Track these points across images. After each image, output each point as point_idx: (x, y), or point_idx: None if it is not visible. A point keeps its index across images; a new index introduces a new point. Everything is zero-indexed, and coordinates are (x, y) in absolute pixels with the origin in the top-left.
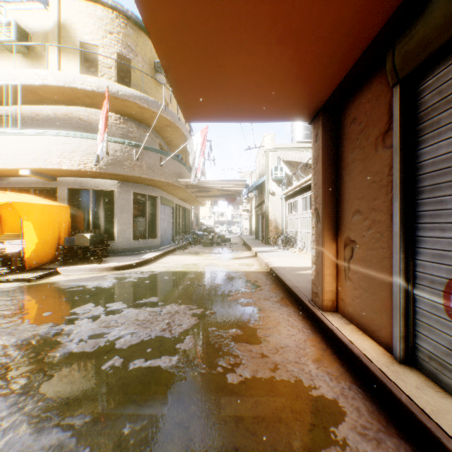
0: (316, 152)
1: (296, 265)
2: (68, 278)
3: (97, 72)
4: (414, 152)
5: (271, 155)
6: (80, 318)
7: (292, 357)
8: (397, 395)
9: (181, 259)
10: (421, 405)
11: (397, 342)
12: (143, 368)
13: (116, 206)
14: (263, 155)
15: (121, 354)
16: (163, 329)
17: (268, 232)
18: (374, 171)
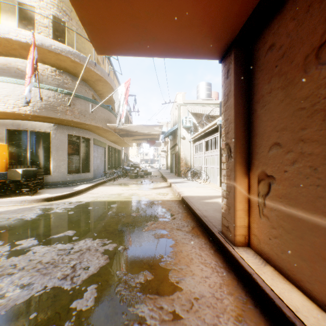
0: (227, 88)
1: (202, 194)
2: None
3: (35, 30)
4: None
5: (182, 108)
6: None
7: (209, 315)
8: None
9: (109, 190)
10: None
11: None
12: None
13: (52, 145)
14: (176, 108)
15: None
16: (65, 275)
17: (180, 167)
18: (302, 96)
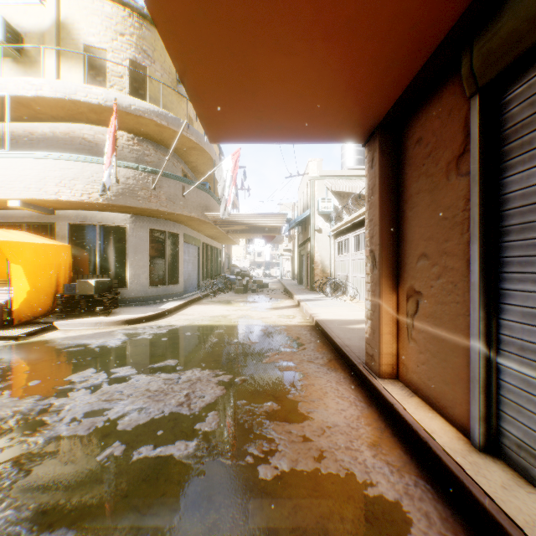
0: (372, 180)
1: (347, 317)
2: (66, 335)
3: (106, 82)
4: (497, 181)
5: (317, 184)
6: (75, 388)
7: (341, 440)
8: (479, 498)
9: (208, 310)
10: (511, 514)
11: (476, 424)
12: (150, 458)
13: (129, 245)
14: (307, 183)
15: (123, 439)
16: (180, 403)
17: (314, 276)
18: (445, 204)
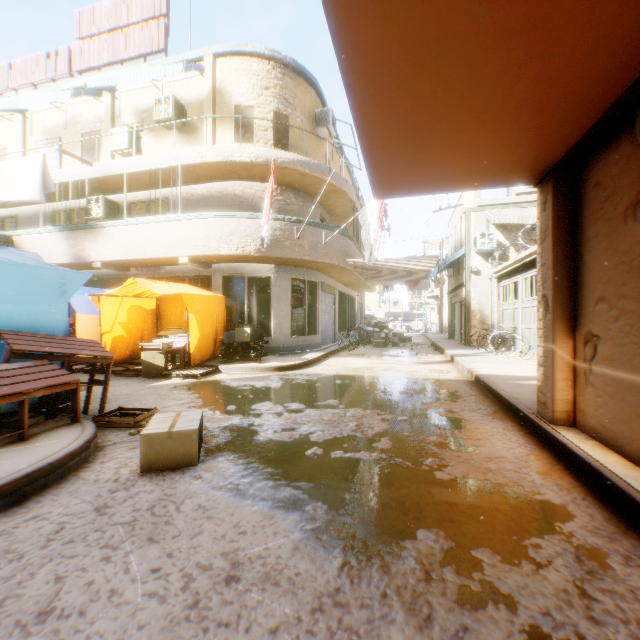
0: (544, 223)
1: (514, 373)
2: (231, 377)
3: (252, 137)
4: None
5: (474, 217)
6: (264, 413)
7: (509, 466)
8: None
9: (349, 362)
10: None
11: None
12: (345, 458)
13: (273, 295)
14: (461, 217)
15: (319, 446)
16: (353, 430)
17: (470, 328)
18: (622, 249)
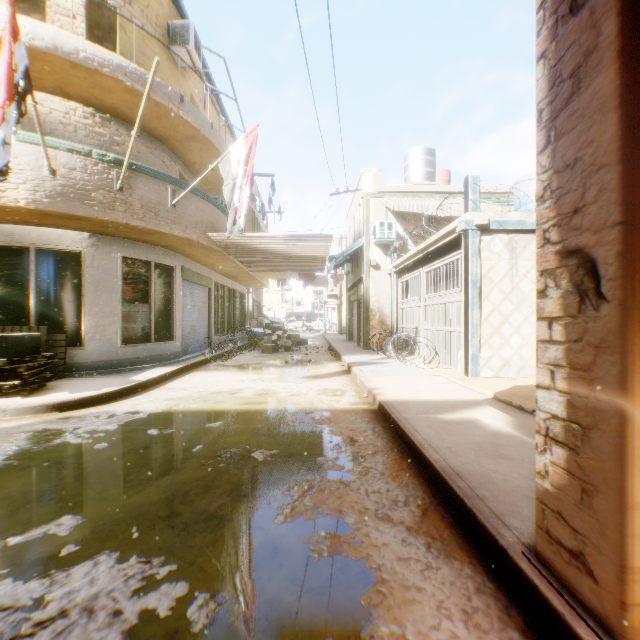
0: (575, 47)
1: (429, 395)
2: None
3: (47, 23)
4: None
5: (373, 204)
6: None
7: None
8: None
9: (211, 380)
10: None
11: None
12: None
13: (87, 281)
14: (359, 204)
15: None
16: None
17: (369, 328)
18: None
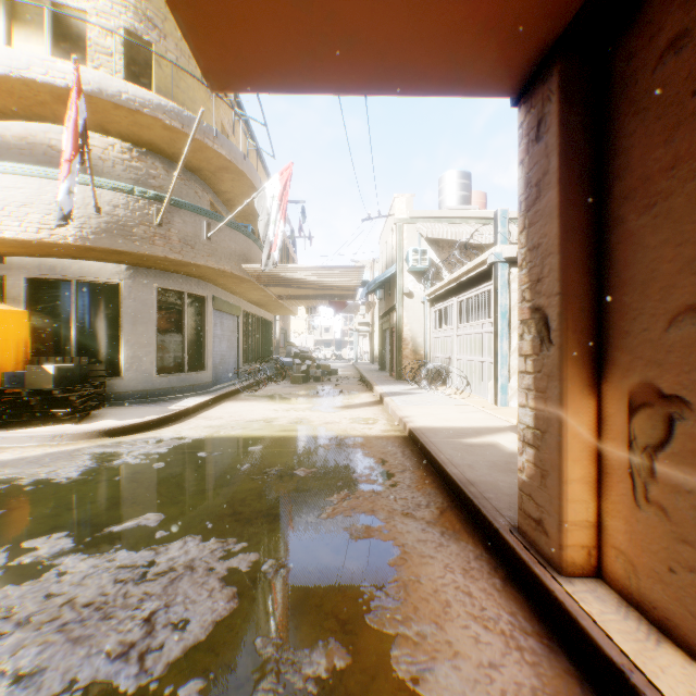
0: (538, 165)
1: (457, 423)
2: None
3: (87, 61)
4: None
5: (406, 230)
6: None
7: None
8: None
9: (245, 409)
10: None
11: None
12: None
13: (125, 312)
14: (392, 229)
15: None
16: (126, 646)
17: (402, 358)
18: None
